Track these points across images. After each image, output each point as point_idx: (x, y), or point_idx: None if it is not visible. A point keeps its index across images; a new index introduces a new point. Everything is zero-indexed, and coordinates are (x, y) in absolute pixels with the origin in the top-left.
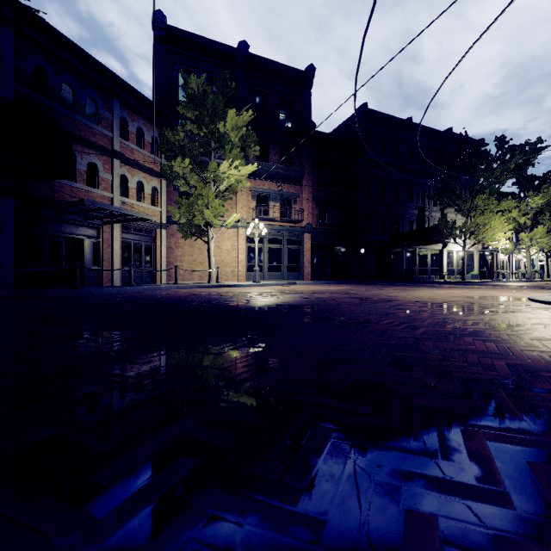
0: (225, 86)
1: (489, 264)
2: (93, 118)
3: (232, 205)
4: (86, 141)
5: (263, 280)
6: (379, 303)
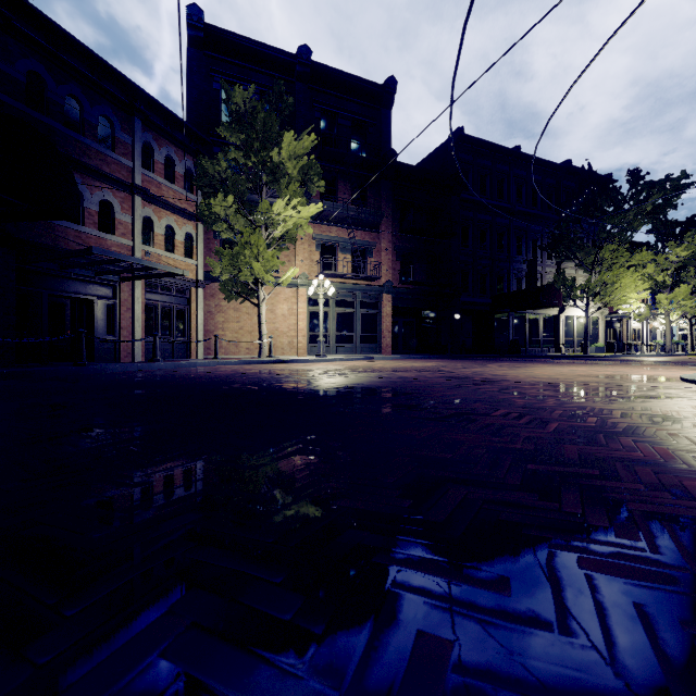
0: (281, 101)
1: (617, 334)
2: (107, 142)
3: (290, 257)
4: (98, 172)
5: (329, 354)
6: (484, 385)
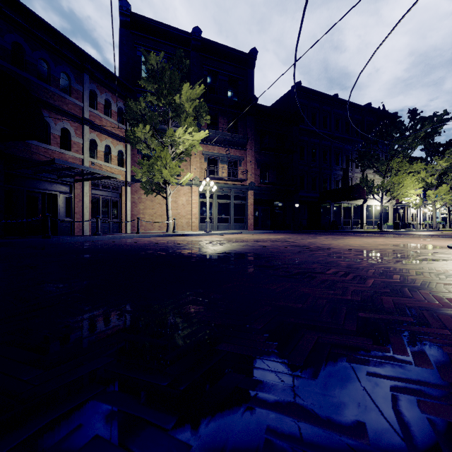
0: (181, 63)
1: (401, 217)
2: (66, 90)
3: (187, 166)
4: (59, 109)
5: (213, 230)
6: (317, 251)
